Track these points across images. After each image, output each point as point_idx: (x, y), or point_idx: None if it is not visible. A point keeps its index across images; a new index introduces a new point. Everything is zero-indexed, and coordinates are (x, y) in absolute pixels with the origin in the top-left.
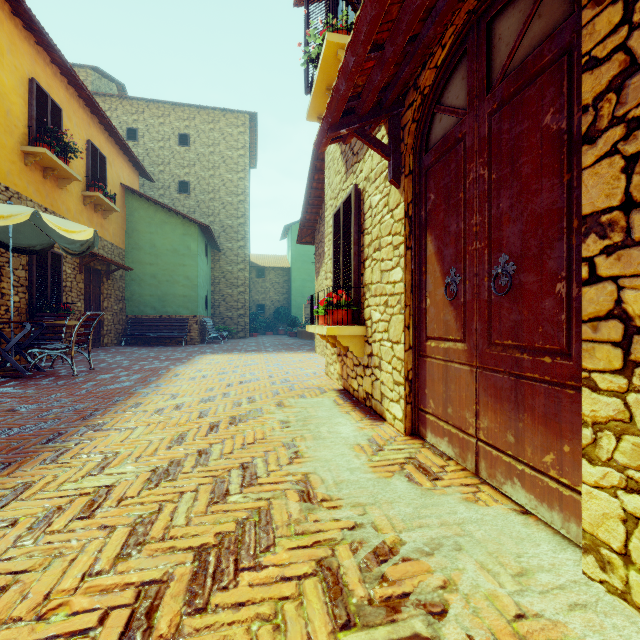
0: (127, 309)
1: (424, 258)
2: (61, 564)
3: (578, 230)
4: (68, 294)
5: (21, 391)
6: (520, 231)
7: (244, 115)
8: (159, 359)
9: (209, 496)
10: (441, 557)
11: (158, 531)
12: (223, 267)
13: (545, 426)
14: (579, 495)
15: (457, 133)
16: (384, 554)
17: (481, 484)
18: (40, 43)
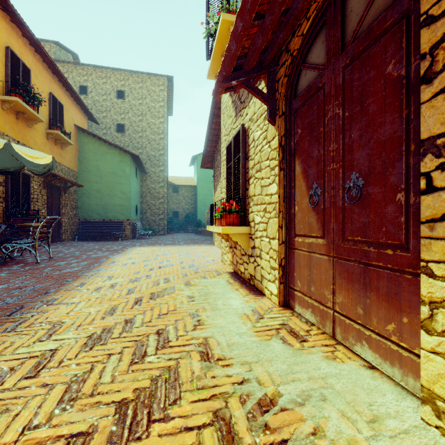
0: (79, 214)
1: (293, 176)
2: (6, 419)
3: (415, 152)
4: (35, 203)
5: None
6: (367, 154)
7: (163, 78)
8: (101, 250)
9: (131, 357)
10: (311, 407)
11: (88, 388)
12: (149, 185)
13: (388, 302)
14: (415, 356)
15: (318, 83)
16: (266, 405)
17: (337, 344)
18: (14, 21)
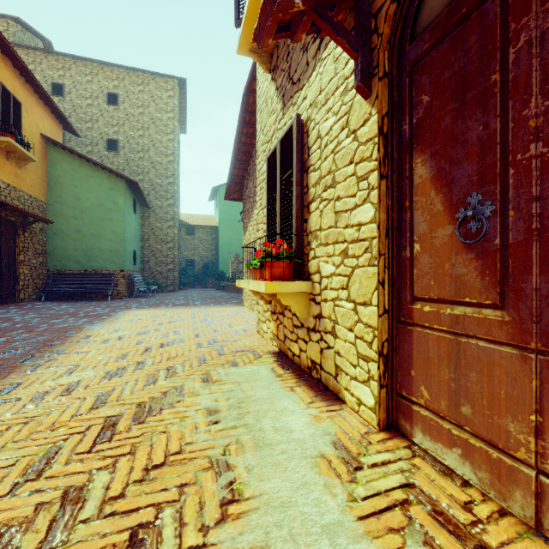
0: (48, 263)
1: (408, 188)
2: None
3: None
4: None
5: None
6: None
7: (173, 80)
8: (76, 316)
9: None
10: None
11: None
12: (153, 224)
13: None
14: None
15: None
16: None
17: None
18: None
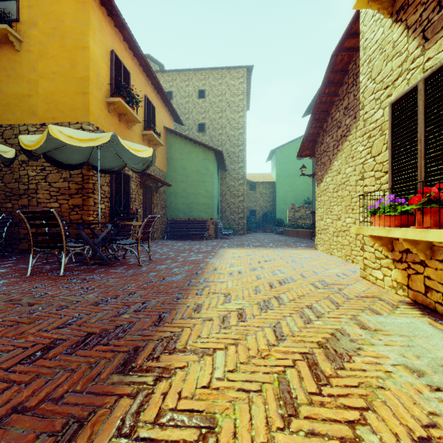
0: (167, 214)
1: None
2: None
3: None
4: (133, 203)
5: (104, 279)
6: None
7: (243, 69)
8: (193, 251)
9: None
10: None
11: None
12: (228, 183)
13: None
14: None
15: None
16: None
17: None
18: (117, 26)
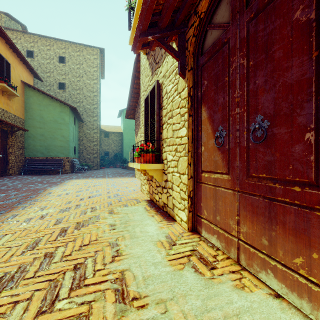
0: (25, 153)
1: (200, 121)
2: None
3: None
4: None
5: None
6: (273, 98)
7: (97, 49)
8: (42, 183)
9: (39, 304)
10: None
11: None
12: (85, 131)
13: (295, 237)
14: None
15: (223, 39)
16: None
17: (242, 270)
18: None
